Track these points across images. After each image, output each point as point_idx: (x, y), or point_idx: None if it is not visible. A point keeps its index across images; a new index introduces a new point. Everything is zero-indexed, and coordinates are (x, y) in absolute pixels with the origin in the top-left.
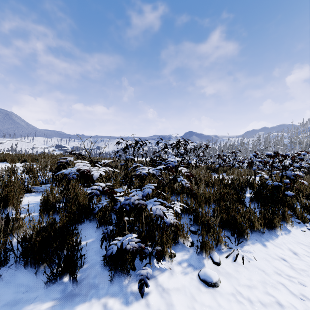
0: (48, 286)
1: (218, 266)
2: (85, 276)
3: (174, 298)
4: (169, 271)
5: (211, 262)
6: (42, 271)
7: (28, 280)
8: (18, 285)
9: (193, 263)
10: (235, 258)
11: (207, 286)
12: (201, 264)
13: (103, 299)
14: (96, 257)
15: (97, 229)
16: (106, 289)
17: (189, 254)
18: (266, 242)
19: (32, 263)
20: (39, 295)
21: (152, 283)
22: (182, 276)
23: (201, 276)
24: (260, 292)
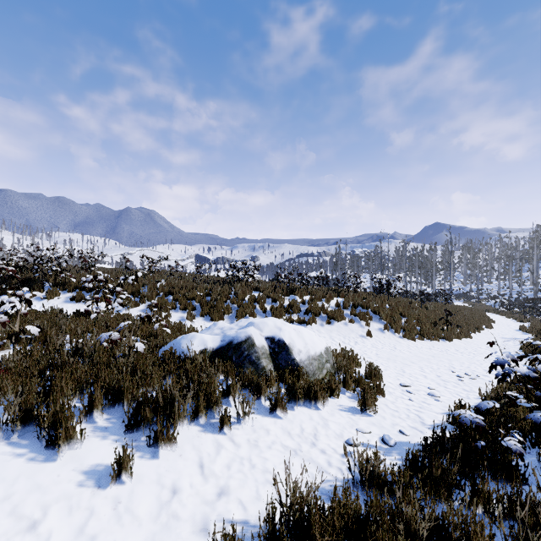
0: None
1: None
2: None
3: None
4: None
5: None
6: None
7: None
8: None
9: None
10: None
11: None
12: None
13: None
14: None
15: None
16: None
17: None
18: None
19: None
20: None
21: None
22: None
23: None
24: None
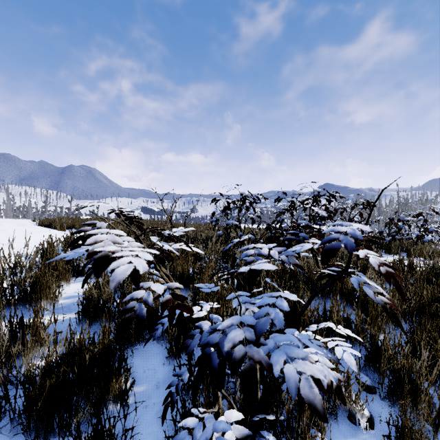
0: None
1: None
2: None
3: None
4: None
5: None
6: None
7: None
8: None
9: None
10: None
11: None
12: None
13: None
14: (157, 429)
15: (166, 360)
16: None
17: None
18: None
19: (39, 428)
20: None
21: None
22: None
23: None
24: None
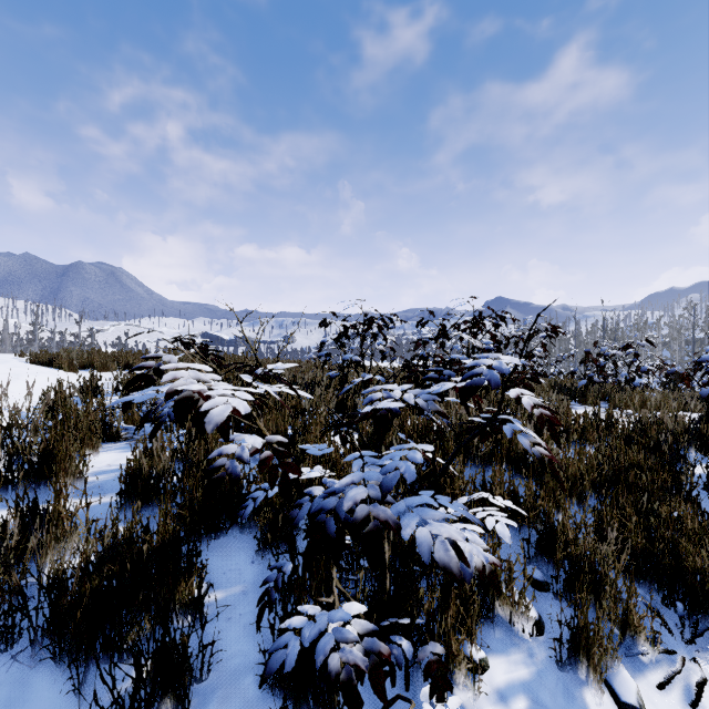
0: None
1: None
2: None
3: None
4: None
5: (610, 703)
6: (98, 679)
7: (55, 706)
8: None
9: (548, 699)
10: (696, 697)
11: None
12: (575, 708)
13: None
14: (247, 647)
15: (257, 556)
16: None
17: (530, 664)
18: None
19: (74, 652)
20: None
21: None
22: None
23: None
24: None
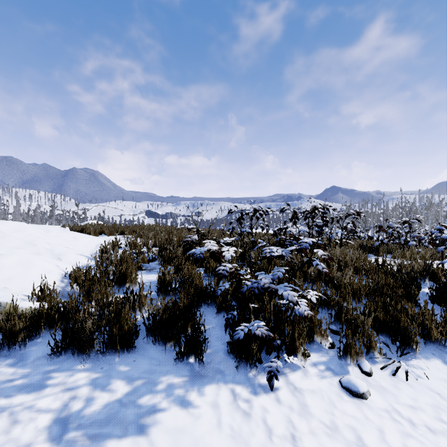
0: (177, 363)
1: (368, 377)
2: (209, 360)
3: (308, 399)
4: (302, 371)
5: (358, 371)
6: (169, 349)
7: (158, 355)
8: (150, 358)
9: (333, 367)
10: (395, 372)
11: (351, 395)
12: (344, 371)
13: (230, 384)
14: (218, 344)
15: (216, 315)
16: (232, 376)
17: (327, 357)
18: None
19: (159, 340)
20: (170, 370)
21: (282, 379)
22: (318, 379)
23: (343, 383)
24: (429, 417)
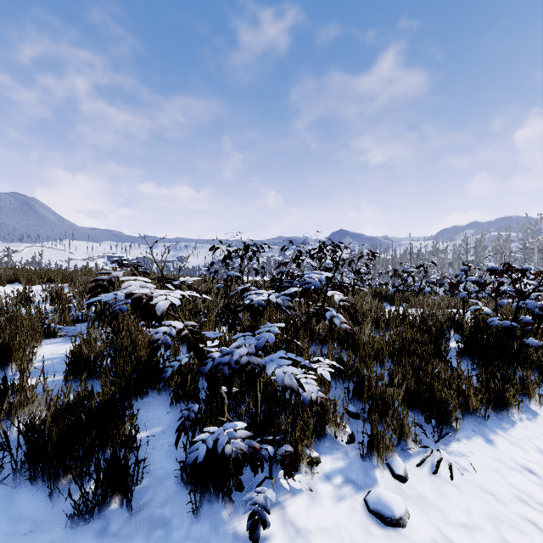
0: (74, 520)
1: (402, 484)
2: (145, 501)
3: None
4: (309, 493)
5: (389, 476)
6: (65, 490)
7: (36, 508)
8: (16, 517)
9: (354, 476)
10: (436, 468)
11: (383, 524)
12: (369, 479)
13: None
14: (167, 463)
15: (171, 408)
16: (185, 529)
17: (345, 459)
18: (493, 436)
19: (46, 475)
20: (56, 540)
21: (275, 517)
22: (333, 503)
23: (371, 505)
24: (490, 540)
